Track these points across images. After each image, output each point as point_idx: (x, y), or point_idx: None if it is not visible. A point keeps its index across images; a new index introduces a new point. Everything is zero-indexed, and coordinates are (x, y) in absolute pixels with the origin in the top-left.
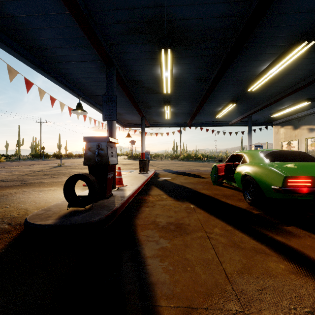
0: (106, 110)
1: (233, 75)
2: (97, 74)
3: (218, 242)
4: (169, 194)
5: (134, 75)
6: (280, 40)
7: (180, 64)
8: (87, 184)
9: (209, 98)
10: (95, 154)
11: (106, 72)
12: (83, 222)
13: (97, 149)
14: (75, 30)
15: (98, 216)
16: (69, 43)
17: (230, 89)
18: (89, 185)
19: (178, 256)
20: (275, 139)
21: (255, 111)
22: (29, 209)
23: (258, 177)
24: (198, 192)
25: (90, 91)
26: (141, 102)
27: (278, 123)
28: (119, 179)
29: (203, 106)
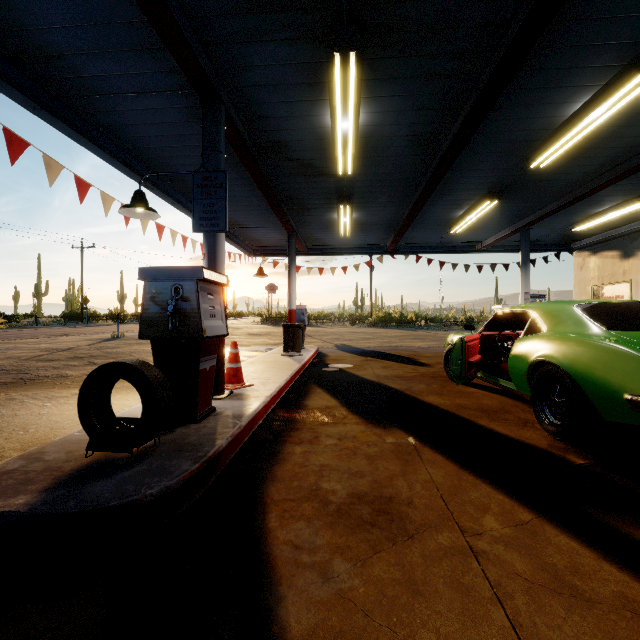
0: (202, 207)
1: (499, 128)
2: (183, 126)
3: (508, 572)
4: (350, 405)
5: (269, 128)
6: (629, 29)
7: (378, 100)
8: (139, 389)
9: (439, 186)
10: (167, 311)
11: (202, 118)
12: (114, 504)
13: (172, 298)
14: (117, 1)
15: (162, 480)
16: (108, 40)
17: (487, 165)
18: (144, 392)
19: (392, 636)
20: (577, 280)
21: (539, 218)
22: (1, 449)
23: (580, 369)
24: (418, 400)
25: (173, 170)
26: (287, 198)
27: (585, 246)
28: (235, 370)
29: (423, 207)
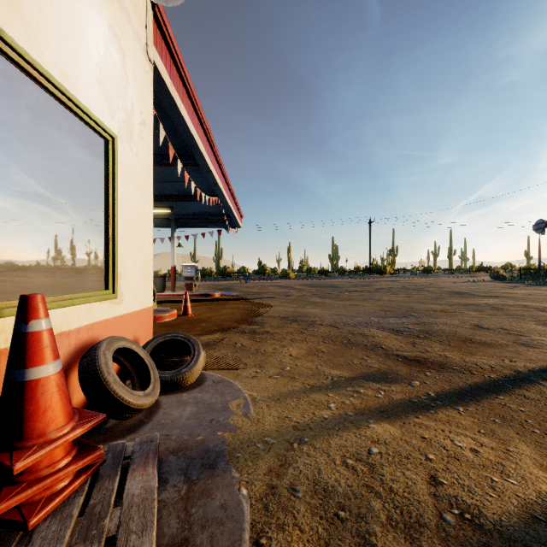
0: None
1: None
2: None
3: None
4: None
5: None
6: None
7: None
8: None
9: None
10: None
11: None
12: None
13: None
14: None
15: None
16: None
17: None
18: None
19: None
20: None
21: None
22: None
23: None
24: None
25: None
26: None
27: None
28: None
29: None
